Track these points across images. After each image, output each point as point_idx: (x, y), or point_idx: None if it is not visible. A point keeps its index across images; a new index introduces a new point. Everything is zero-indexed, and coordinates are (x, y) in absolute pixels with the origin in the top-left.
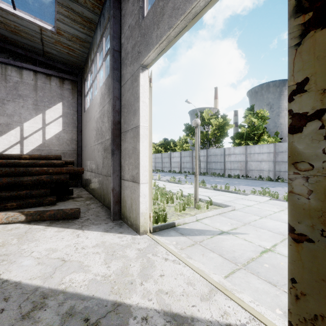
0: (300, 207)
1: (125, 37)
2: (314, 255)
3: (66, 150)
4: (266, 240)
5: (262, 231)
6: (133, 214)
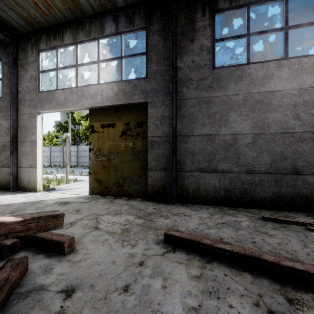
0: (90, 167)
1: (22, 89)
2: (92, 176)
3: None
4: None
5: None
6: (31, 184)
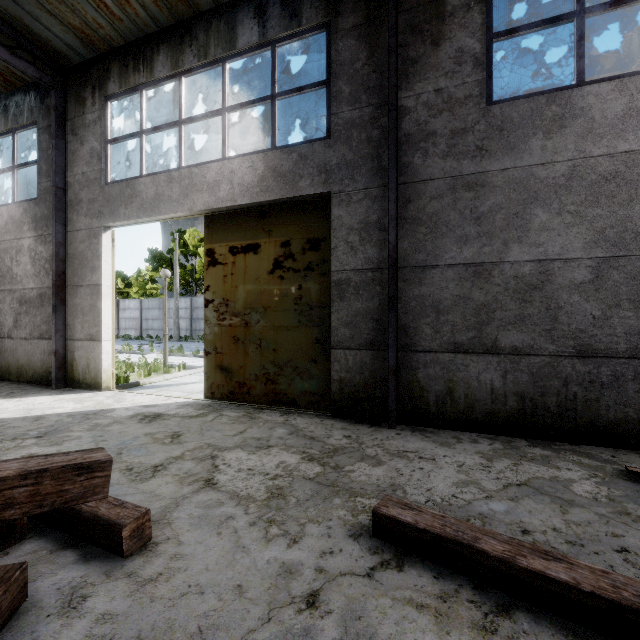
0: (208, 340)
1: (75, 179)
2: (211, 359)
3: None
4: None
5: None
6: (91, 374)
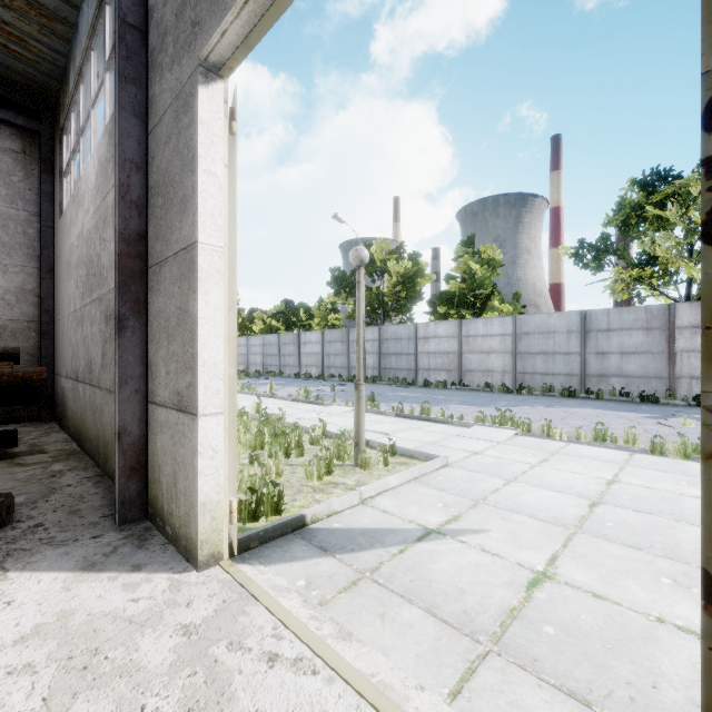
0: None
1: None
2: None
3: (5, 319)
4: (530, 546)
5: (517, 520)
6: (179, 505)
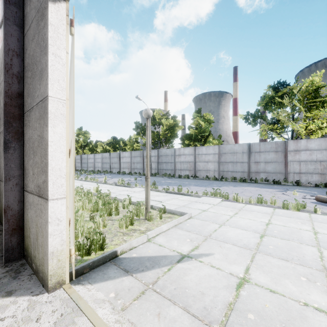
0: None
1: None
2: None
3: None
4: (235, 262)
5: (227, 247)
6: (38, 252)
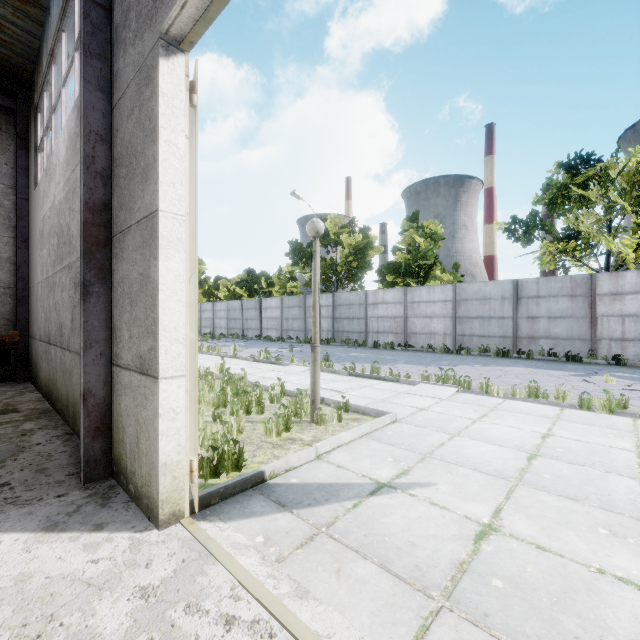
0: None
1: None
2: None
3: None
4: (476, 499)
5: (462, 473)
6: (141, 465)
